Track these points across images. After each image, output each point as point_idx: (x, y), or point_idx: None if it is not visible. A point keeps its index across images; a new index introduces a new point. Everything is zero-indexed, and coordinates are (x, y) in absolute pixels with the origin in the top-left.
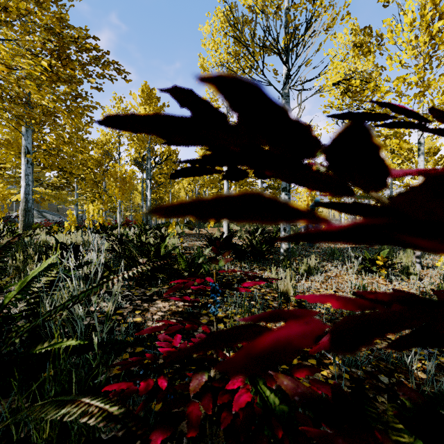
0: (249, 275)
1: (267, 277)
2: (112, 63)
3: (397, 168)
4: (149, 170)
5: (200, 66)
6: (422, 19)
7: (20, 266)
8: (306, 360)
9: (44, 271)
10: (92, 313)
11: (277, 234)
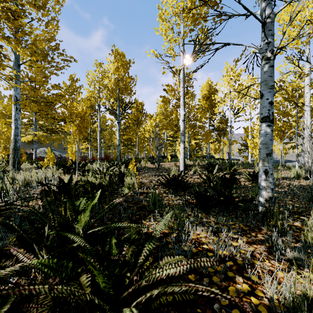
0: None
1: None
2: None
3: None
4: (118, 115)
5: (159, 17)
6: None
7: None
8: None
9: None
10: None
11: (230, 169)
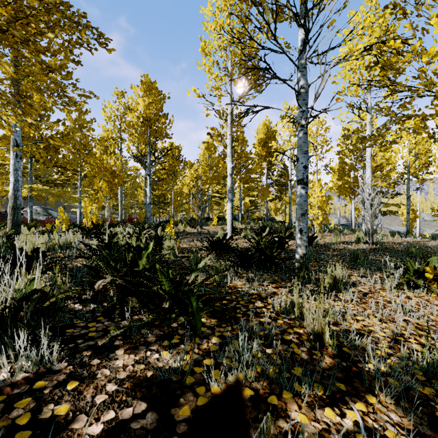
0: None
1: None
2: (88, 25)
3: (415, 161)
4: (149, 165)
5: (202, 50)
6: None
7: None
8: None
9: None
10: None
11: (285, 233)
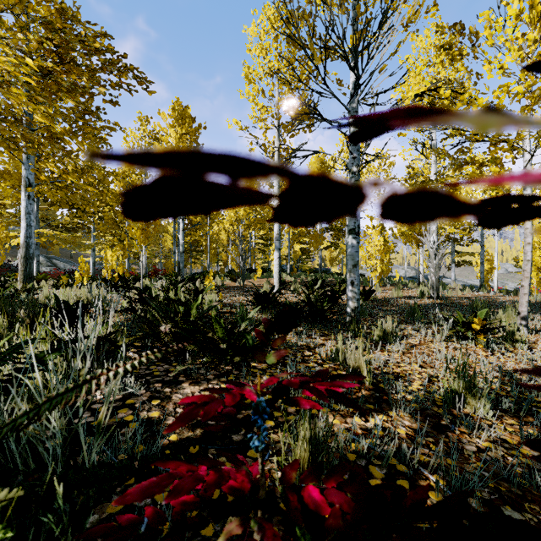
0: (320, 391)
1: (343, 375)
2: (130, 69)
3: None
4: None
5: (245, 77)
6: (532, 10)
7: (4, 334)
8: (393, 481)
9: (9, 355)
10: (92, 404)
11: (340, 286)
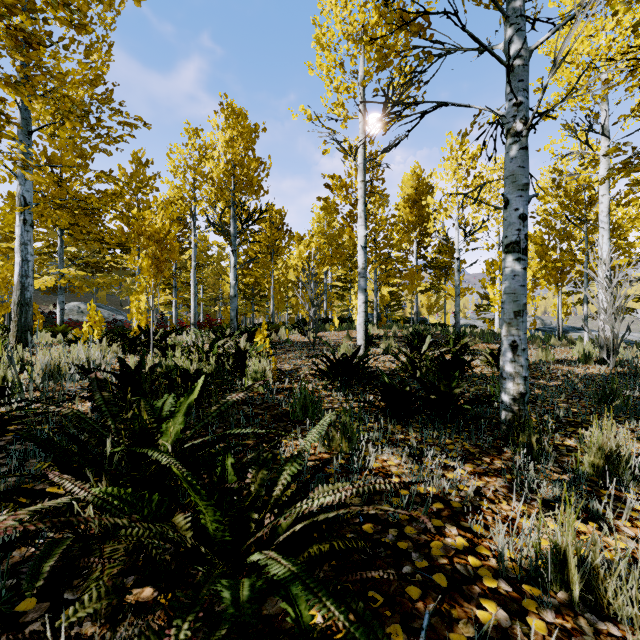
0: None
1: None
2: None
3: None
4: (232, 236)
5: (315, 42)
6: None
7: None
8: None
9: None
10: None
11: (455, 344)
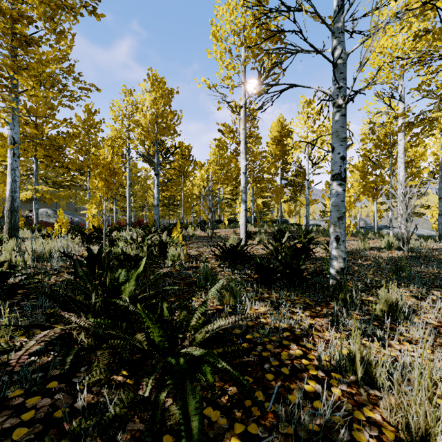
0: None
1: None
2: None
3: None
4: (156, 164)
5: (212, 36)
6: None
7: None
8: None
9: None
10: None
11: (305, 238)
